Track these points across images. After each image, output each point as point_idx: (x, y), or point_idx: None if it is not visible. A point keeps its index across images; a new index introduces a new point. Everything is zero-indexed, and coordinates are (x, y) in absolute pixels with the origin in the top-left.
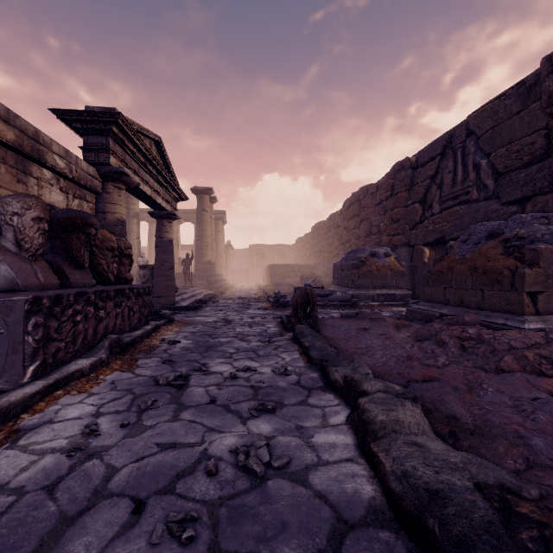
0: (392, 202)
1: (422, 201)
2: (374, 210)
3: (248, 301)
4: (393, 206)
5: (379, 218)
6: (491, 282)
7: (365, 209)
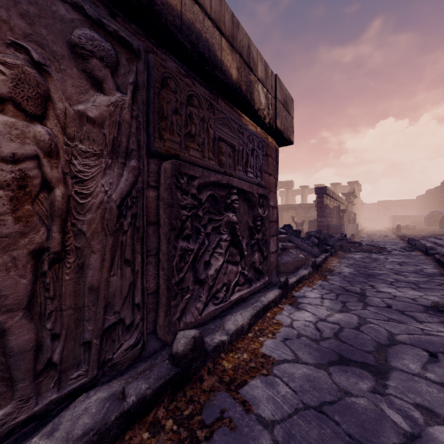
0: None
1: None
2: None
3: (380, 231)
4: None
5: None
6: None
7: None
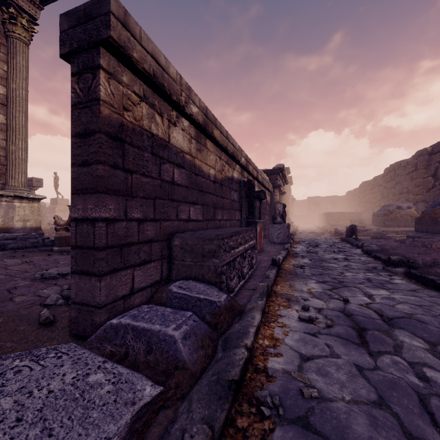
0: (415, 175)
1: (434, 176)
2: (405, 178)
3: (318, 234)
4: (416, 177)
5: (408, 183)
6: (435, 223)
7: (398, 176)
